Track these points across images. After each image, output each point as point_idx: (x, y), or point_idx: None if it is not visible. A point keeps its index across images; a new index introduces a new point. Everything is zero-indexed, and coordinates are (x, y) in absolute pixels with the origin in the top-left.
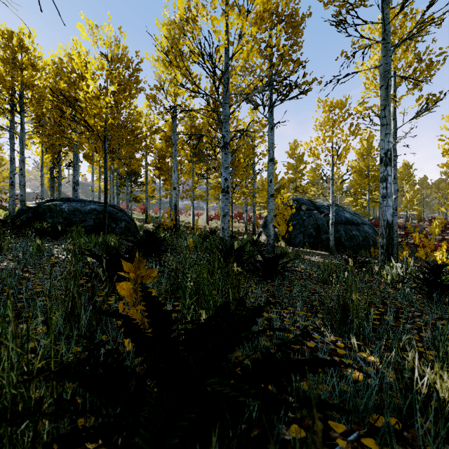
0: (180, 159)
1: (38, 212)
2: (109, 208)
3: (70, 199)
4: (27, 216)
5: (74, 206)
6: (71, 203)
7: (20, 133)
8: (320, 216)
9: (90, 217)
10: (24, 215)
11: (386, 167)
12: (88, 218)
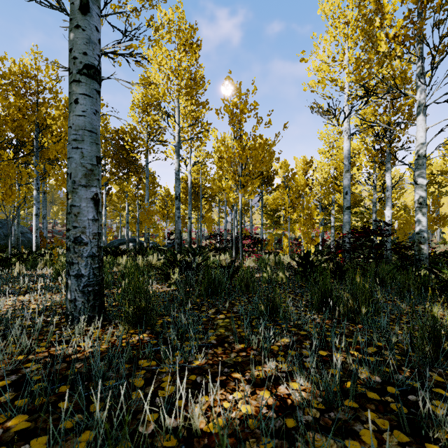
0: None
1: None
2: None
3: None
4: None
5: None
6: None
7: None
8: None
9: None
10: None
11: (44, 220)
12: None
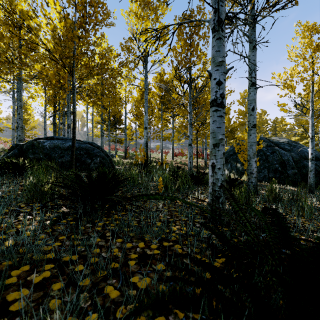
0: (151, 106)
1: (23, 148)
2: (86, 145)
3: (54, 137)
4: (13, 152)
5: (54, 143)
6: (53, 140)
7: (18, 83)
8: (284, 152)
9: (68, 153)
10: (11, 152)
11: None
12: (66, 154)
